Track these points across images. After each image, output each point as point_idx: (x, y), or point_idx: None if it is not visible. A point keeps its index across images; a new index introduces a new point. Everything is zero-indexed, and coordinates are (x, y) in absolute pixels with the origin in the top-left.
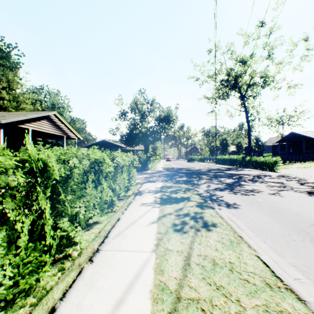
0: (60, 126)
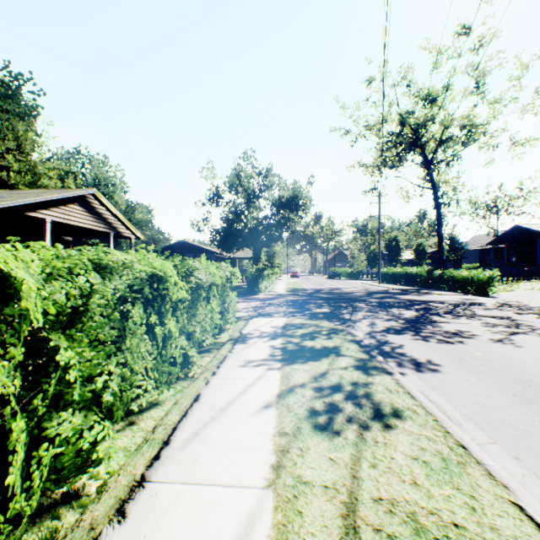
0: (103, 216)
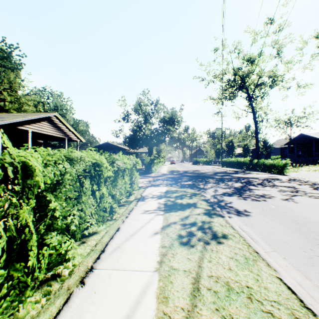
0: (61, 128)
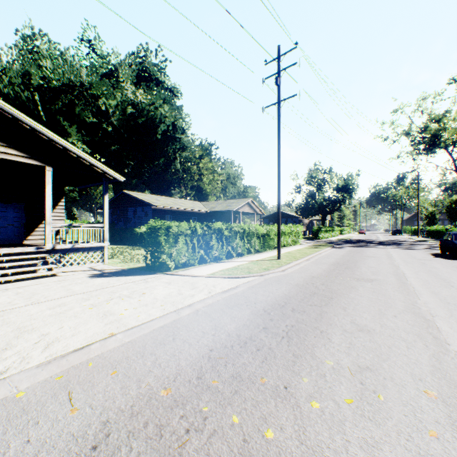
0: (253, 207)
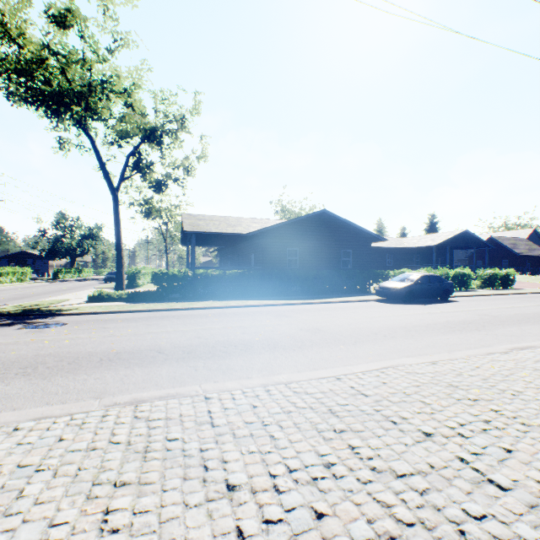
0: None
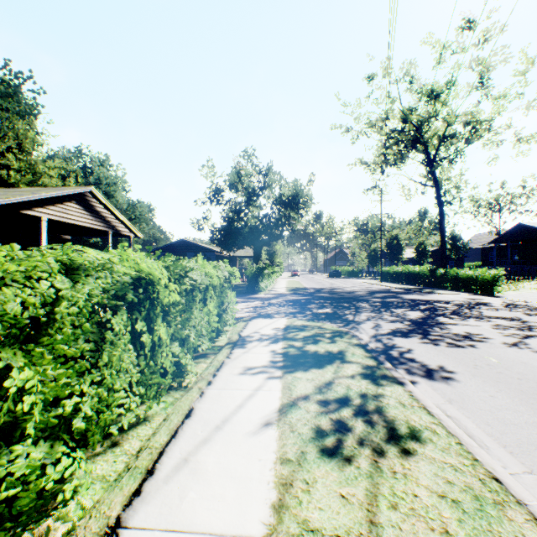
0: (102, 214)
